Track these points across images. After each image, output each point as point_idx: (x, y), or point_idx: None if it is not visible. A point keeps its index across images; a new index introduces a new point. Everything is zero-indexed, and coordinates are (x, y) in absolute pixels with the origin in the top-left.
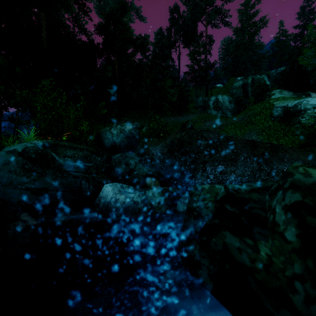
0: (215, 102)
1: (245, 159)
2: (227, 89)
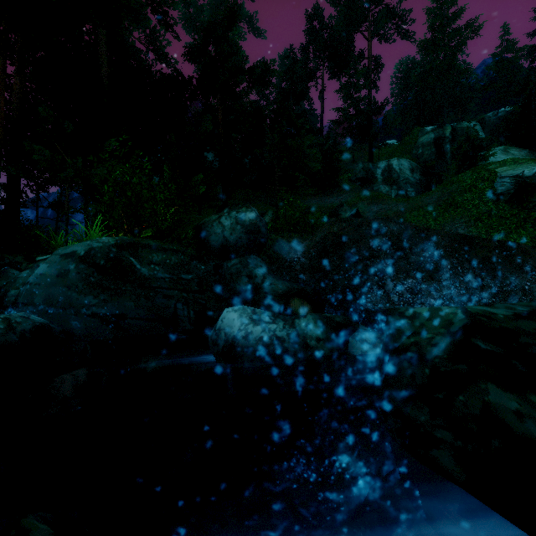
0: (386, 172)
1: (453, 267)
2: (408, 147)
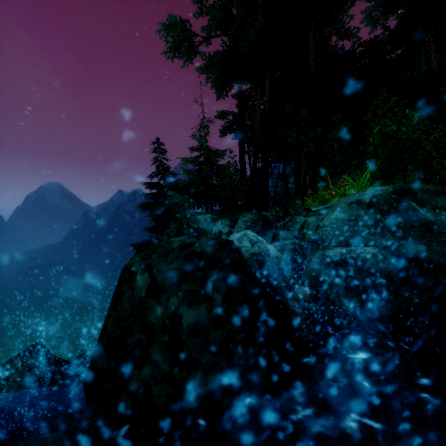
0: None
1: None
2: None
